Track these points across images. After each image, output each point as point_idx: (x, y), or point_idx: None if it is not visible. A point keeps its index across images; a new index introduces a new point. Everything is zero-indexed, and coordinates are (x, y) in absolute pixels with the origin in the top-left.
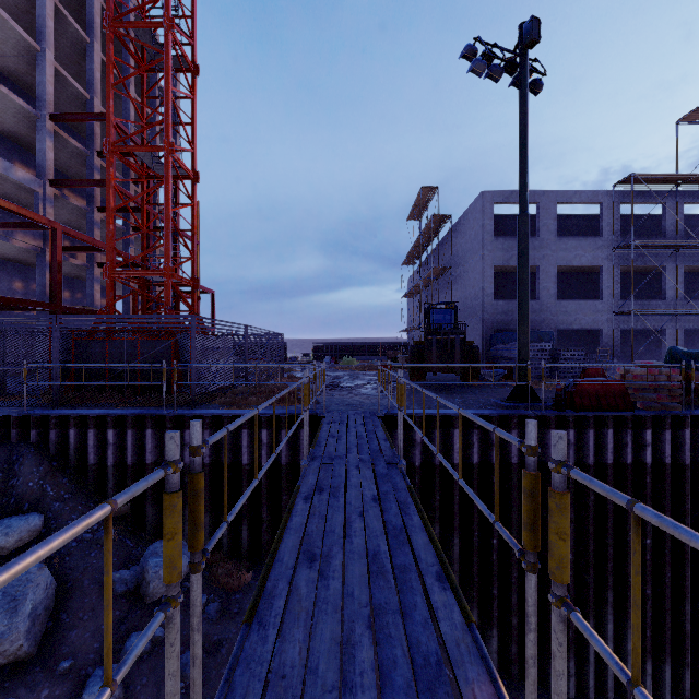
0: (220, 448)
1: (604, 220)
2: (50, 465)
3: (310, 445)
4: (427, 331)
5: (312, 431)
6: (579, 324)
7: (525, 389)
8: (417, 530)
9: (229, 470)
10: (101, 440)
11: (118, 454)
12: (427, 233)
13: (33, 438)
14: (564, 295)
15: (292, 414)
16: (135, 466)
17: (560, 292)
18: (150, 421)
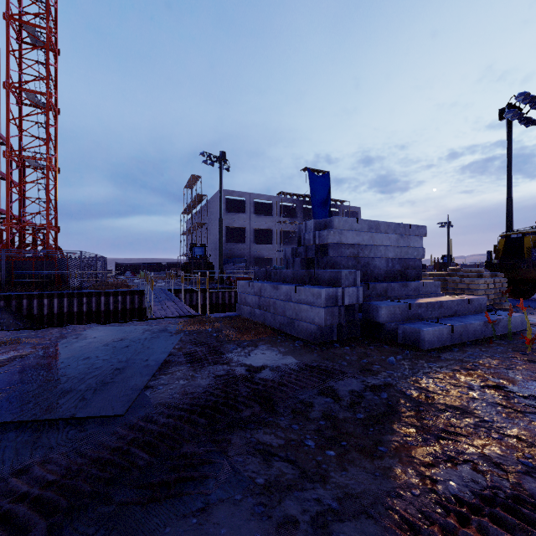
0: (99, 304)
1: (273, 209)
2: (15, 315)
3: (139, 301)
4: (190, 258)
5: (140, 296)
6: (263, 255)
7: (221, 280)
8: (174, 297)
9: (104, 312)
10: (39, 304)
11: (49, 310)
12: (195, 201)
13: (2, 304)
14: (261, 240)
15: (131, 290)
16: (58, 314)
17: (260, 239)
18: (66, 294)
